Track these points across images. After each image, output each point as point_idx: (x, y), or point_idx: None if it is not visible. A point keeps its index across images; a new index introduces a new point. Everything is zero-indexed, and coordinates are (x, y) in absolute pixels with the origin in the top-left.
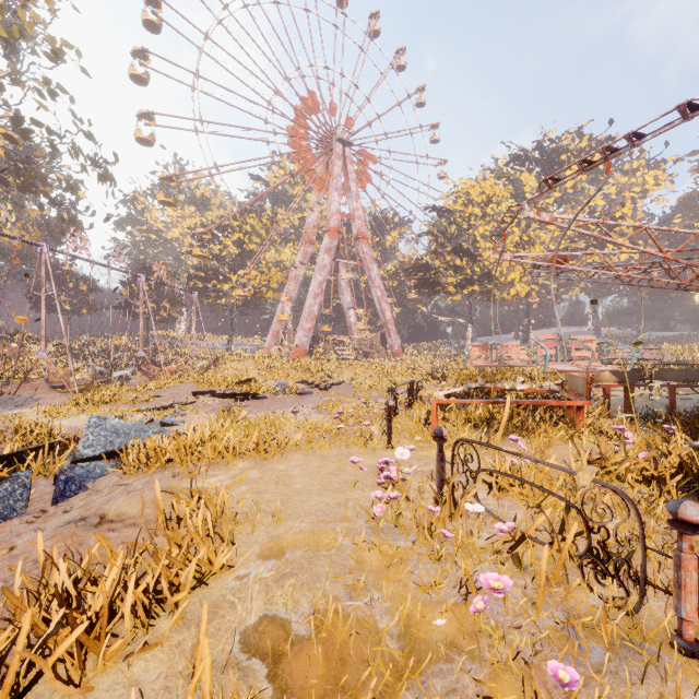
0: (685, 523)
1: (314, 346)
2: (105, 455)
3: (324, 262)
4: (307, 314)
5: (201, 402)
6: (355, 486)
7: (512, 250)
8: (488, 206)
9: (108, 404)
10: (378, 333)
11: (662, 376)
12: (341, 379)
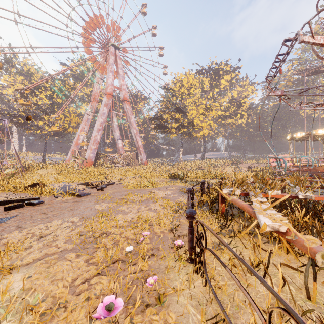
0: None
1: (97, 159)
2: None
3: (104, 111)
4: (93, 140)
5: None
6: None
7: (203, 111)
8: (191, 89)
9: None
10: (134, 153)
11: None
12: (114, 179)
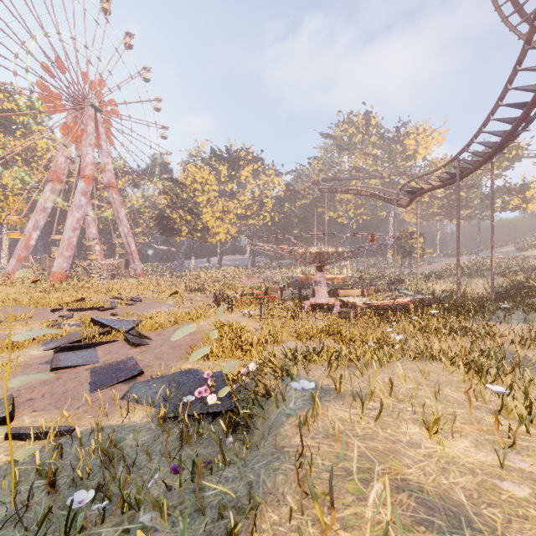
0: (302, 307)
1: (69, 270)
2: (129, 330)
3: (82, 203)
4: (67, 244)
5: (79, 314)
6: (242, 318)
7: (220, 215)
8: (206, 186)
9: (2, 322)
10: (123, 260)
11: (290, 286)
12: (130, 295)
